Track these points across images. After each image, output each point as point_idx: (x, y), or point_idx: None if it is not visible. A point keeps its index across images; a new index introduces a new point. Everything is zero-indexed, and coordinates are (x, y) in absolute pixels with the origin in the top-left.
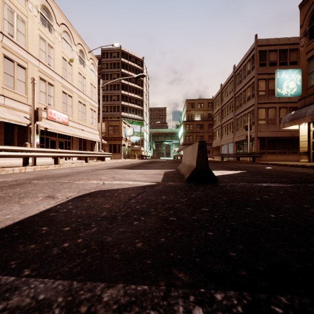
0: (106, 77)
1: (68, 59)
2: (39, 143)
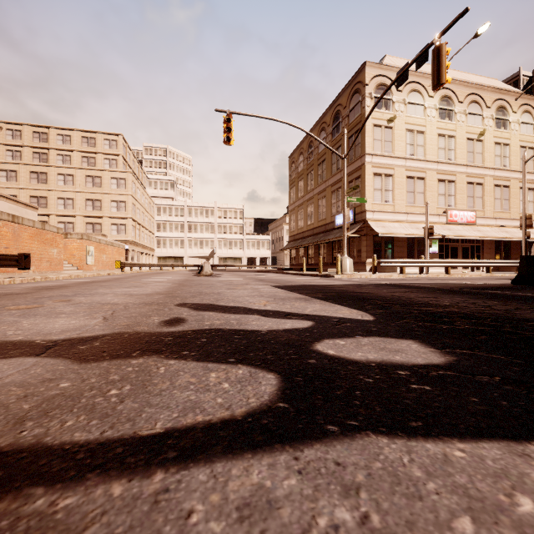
0: None
1: (476, 135)
2: (437, 252)
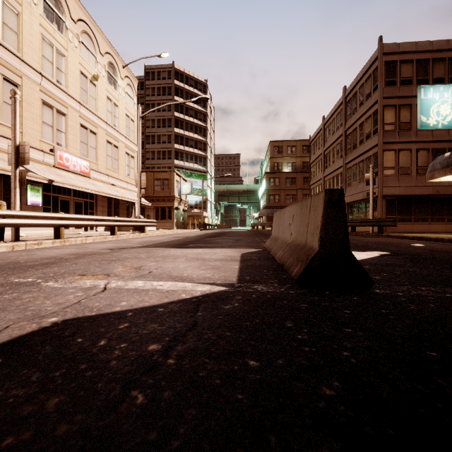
0: (151, 108)
1: (91, 76)
2: (40, 204)
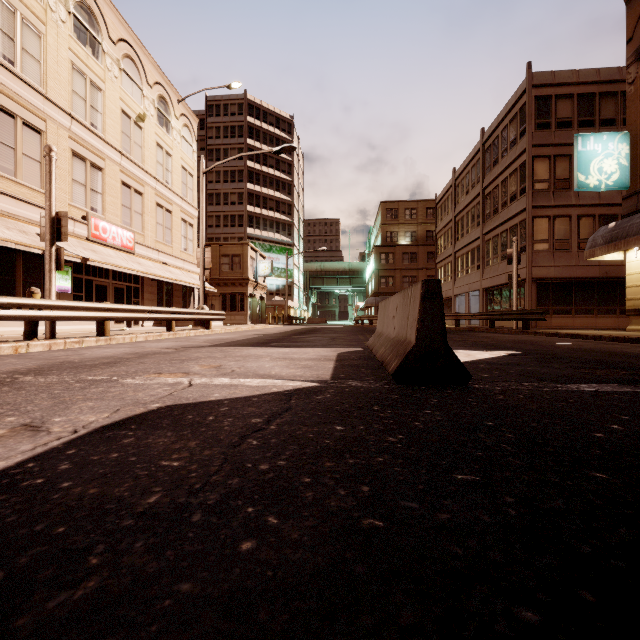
0: (215, 155)
1: (135, 115)
2: (70, 291)
